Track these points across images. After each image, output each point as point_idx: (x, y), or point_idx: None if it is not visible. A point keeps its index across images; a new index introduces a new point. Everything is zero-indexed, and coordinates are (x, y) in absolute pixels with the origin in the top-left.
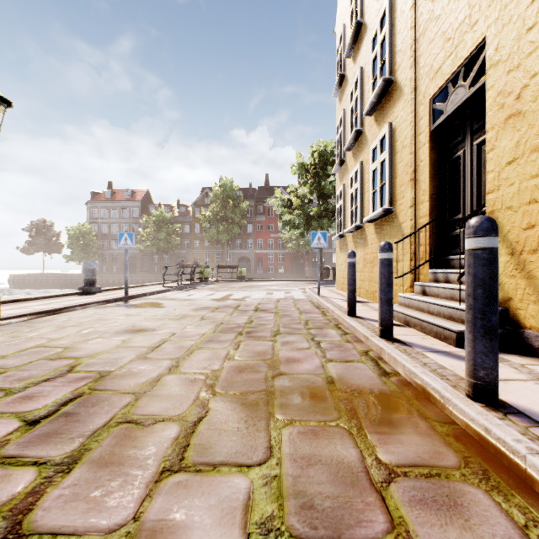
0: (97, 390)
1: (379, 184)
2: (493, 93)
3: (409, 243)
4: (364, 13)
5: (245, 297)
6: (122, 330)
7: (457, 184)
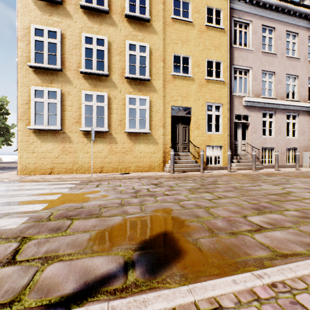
0: (277, 184)
1: (139, 117)
2: (193, 121)
3: (162, 147)
4: (111, 11)
5: (58, 193)
6: (254, 194)
7: (175, 133)
